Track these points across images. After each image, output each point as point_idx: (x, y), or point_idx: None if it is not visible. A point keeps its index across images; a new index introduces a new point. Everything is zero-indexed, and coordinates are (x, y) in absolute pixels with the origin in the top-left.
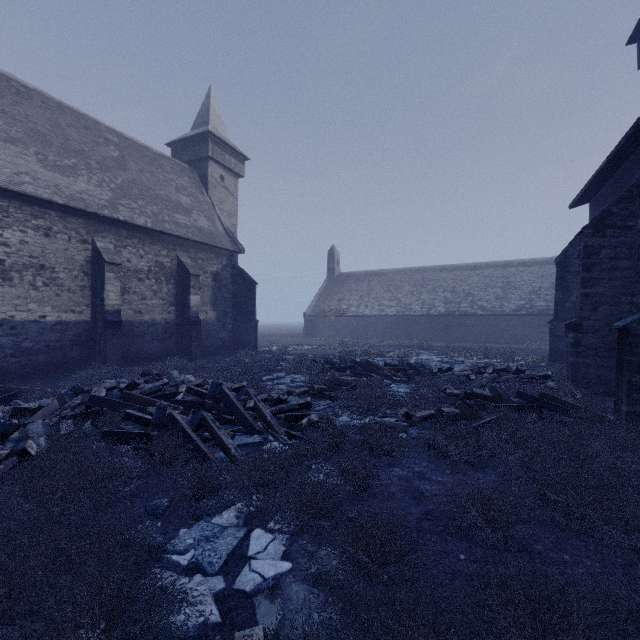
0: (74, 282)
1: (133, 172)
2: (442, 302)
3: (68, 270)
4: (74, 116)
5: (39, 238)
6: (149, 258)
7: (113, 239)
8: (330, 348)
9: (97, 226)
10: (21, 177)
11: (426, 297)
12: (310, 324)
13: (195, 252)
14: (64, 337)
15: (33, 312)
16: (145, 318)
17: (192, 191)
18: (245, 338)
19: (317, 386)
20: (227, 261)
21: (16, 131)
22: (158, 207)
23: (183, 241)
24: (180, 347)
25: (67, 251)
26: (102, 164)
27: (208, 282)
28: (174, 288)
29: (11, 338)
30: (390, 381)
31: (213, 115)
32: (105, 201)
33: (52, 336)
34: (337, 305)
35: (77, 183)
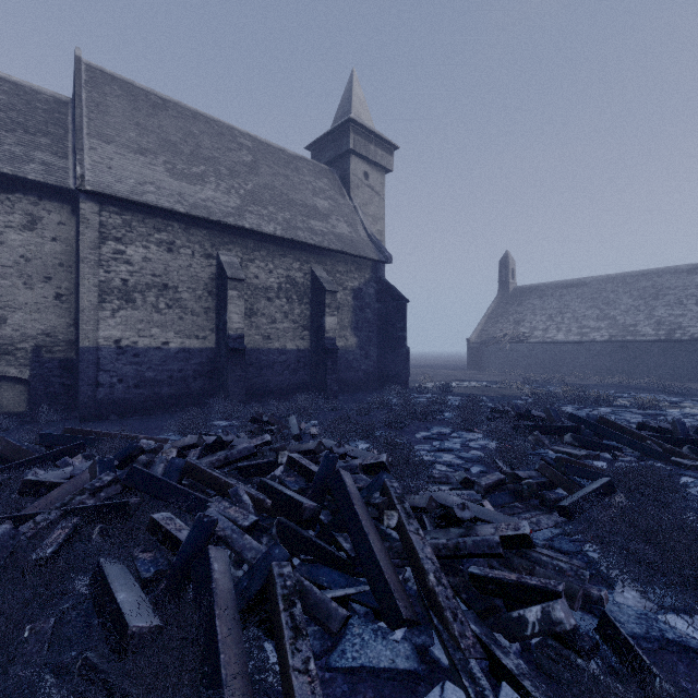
0: (198, 303)
1: (265, 177)
2: (696, 320)
3: (192, 289)
4: (208, 123)
5: (162, 254)
6: (279, 273)
7: (239, 252)
8: (509, 387)
9: (222, 237)
10: (145, 187)
11: (664, 313)
12: (476, 353)
13: (332, 264)
14: (187, 366)
15: (156, 338)
16: (275, 345)
17: (331, 194)
18: (393, 371)
19: (523, 474)
20: (371, 274)
21: (147, 142)
22: (291, 213)
23: (318, 251)
24: (314, 380)
25: (190, 268)
26: (232, 170)
27: (348, 301)
28: (308, 309)
29: (134, 367)
30: (665, 464)
31: (356, 102)
32: (231, 208)
33: (175, 365)
34: (513, 328)
35: (204, 191)
